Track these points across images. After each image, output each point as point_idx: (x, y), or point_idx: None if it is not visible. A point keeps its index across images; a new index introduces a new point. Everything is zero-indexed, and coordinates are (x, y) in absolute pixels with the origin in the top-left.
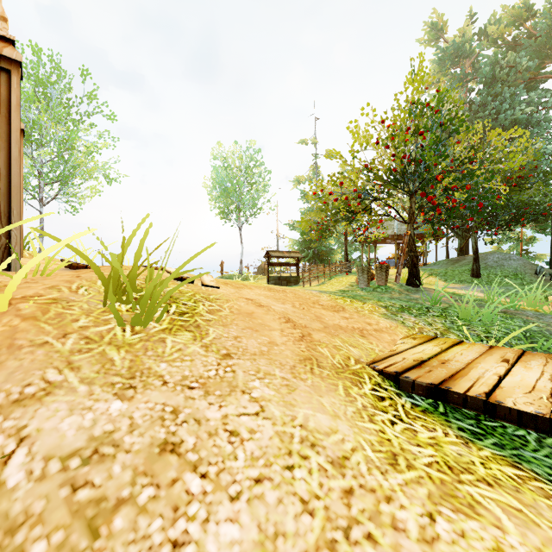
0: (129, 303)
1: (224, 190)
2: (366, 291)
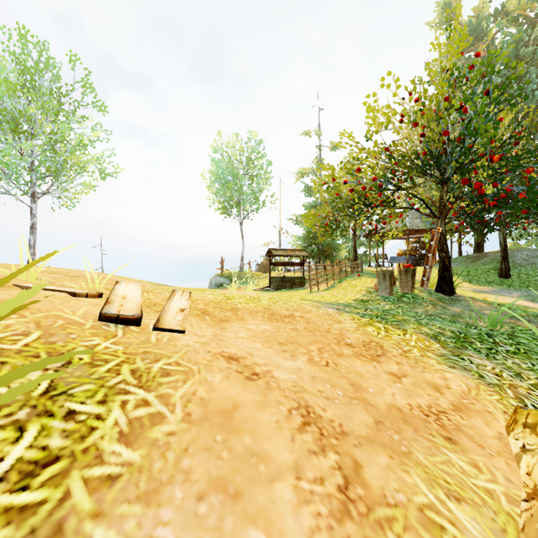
0: None
1: (224, 183)
2: (390, 301)
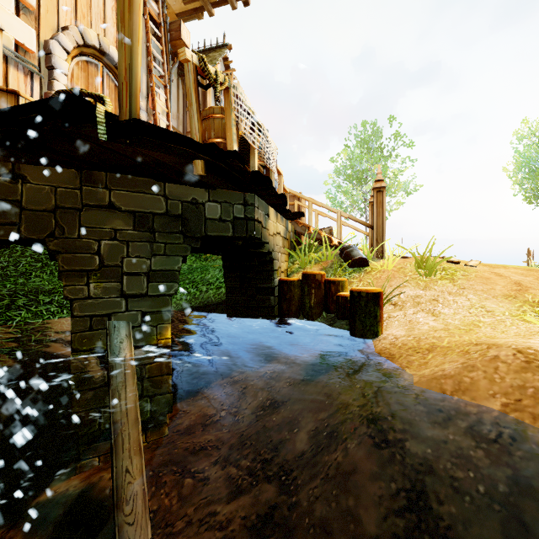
0: (425, 269)
1: (532, 170)
2: None
